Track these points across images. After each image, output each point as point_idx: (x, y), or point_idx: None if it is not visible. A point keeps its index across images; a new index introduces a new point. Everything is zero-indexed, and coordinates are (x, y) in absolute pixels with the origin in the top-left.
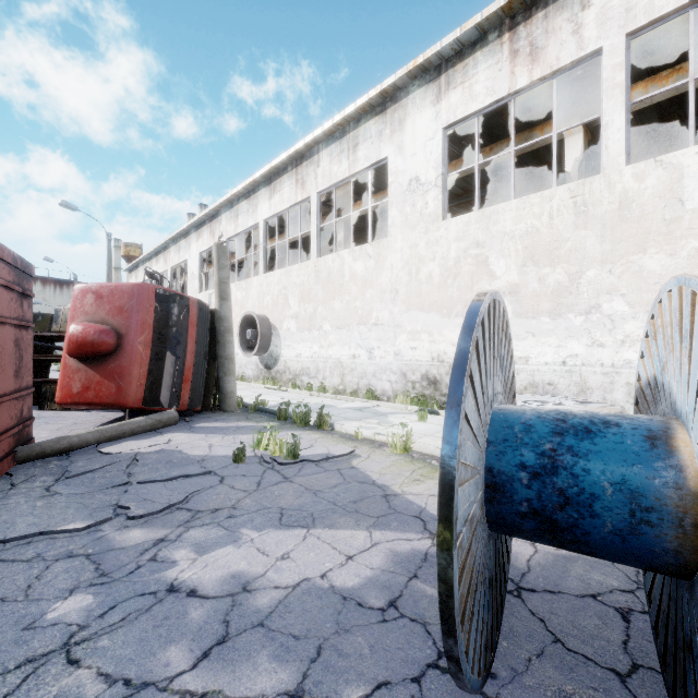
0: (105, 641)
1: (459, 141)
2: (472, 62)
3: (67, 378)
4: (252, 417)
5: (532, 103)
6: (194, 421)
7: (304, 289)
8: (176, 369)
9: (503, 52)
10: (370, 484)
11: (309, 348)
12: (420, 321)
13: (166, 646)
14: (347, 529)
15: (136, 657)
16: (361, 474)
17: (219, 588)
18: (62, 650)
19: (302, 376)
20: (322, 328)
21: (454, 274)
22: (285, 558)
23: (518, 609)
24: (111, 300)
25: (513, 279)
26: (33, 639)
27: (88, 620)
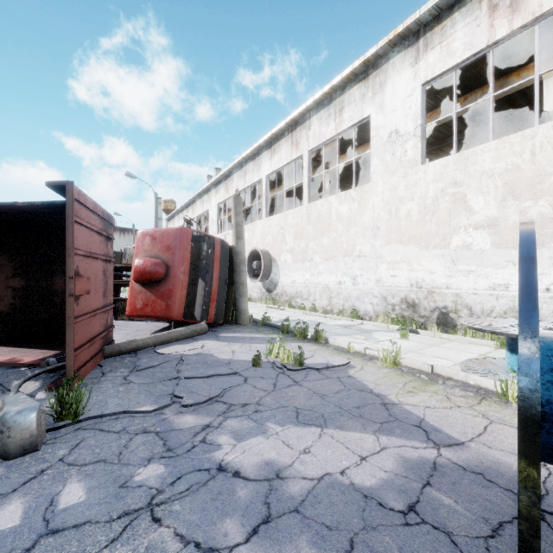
0: (177, 506)
1: (434, 95)
2: (450, 23)
3: (133, 298)
4: (261, 330)
5: (507, 52)
6: (218, 331)
7: (298, 229)
8: (205, 291)
9: (481, 9)
10: (368, 393)
11: (302, 276)
12: (399, 252)
13: (222, 518)
14: (355, 431)
15: (201, 523)
16: (359, 383)
17: (257, 472)
18: (147, 508)
19: (296, 298)
20: (312, 260)
21: (432, 211)
22: (306, 453)
23: (545, 533)
24: (162, 241)
25: (491, 213)
26: (127, 496)
27: (163, 486)
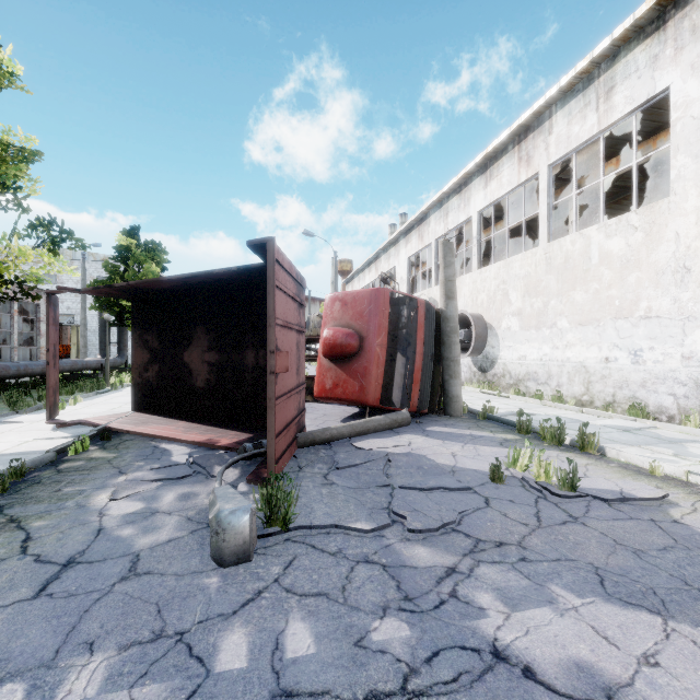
0: None
1: None
2: None
3: (321, 376)
4: (483, 425)
5: None
6: (424, 424)
7: (530, 281)
8: (406, 370)
9: None
10: None
11: (536, 349)
12: None
13: None
14: None
15: None
16: None
17: (567, 681)
18: (403, 697)
19: (527, 382)
20: (555, 326)
21: None
22: (652, 664)
23: None
24: (354, 306)
25: None
26: (368, 664)
27: (415, 661)
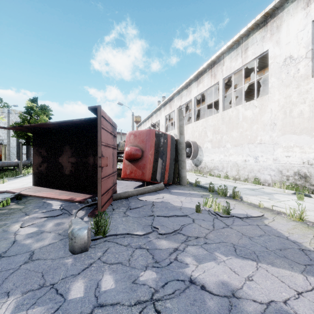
0: (169, 304)
1: None
2: None
3: (125, 168)
4: (195, 189)
5: None
6: (170, 189)
7: (215, 127)
8: (162, 165)
9: None
10: (285, 239)
11: (218, 156)
12: (293, 140)
13: None
14: (285, 269)
15: None
16: (275, 231)
17: (217, 289)
18: (151, 302)
19: (214, 170)
20: (225, 146)
21: None
22: (250, 280)
23: None
24: (139, 137)
25: None
26: (137, 290)
27: (157, 287)
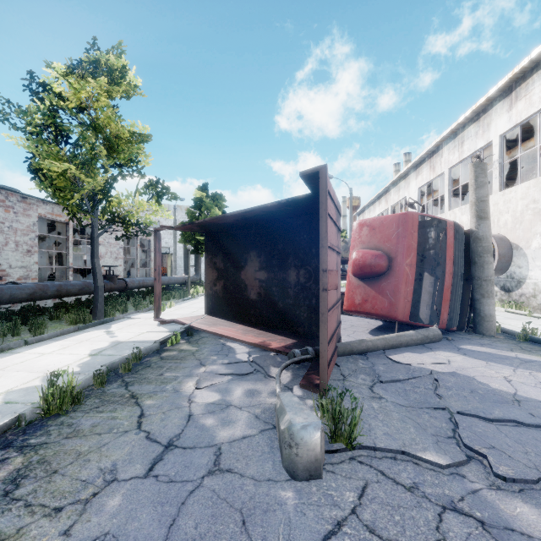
0: None
1: None
2: None
3: (350, 292)
4: (528, 348)
5: None
6: (455, 341)
7: None
8: (434, 288)
9: None
10: None
11: None
12: None
13: None
14: None
15: None
16: None
17: None
18: None
19: None
20: None
21: None
22: None
23: None
24: (381, 230)
25: None
26: None
27: None
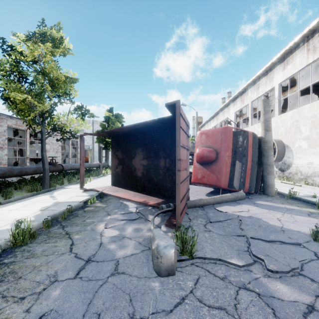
0: None
1: None
2: None
3: (195, 172)
4: (291, 202)
5: None
6: (253, 199)
7: (316, 119)
8: (242, 169)
9: None
10: None
11: None
12: None
13: None
14: None
15: None
16: None
17: None
18: None
19: (313, 177)
20: None
21: None
22: None
23: None
24: (212, 136)
25: None
26: None
27: None
